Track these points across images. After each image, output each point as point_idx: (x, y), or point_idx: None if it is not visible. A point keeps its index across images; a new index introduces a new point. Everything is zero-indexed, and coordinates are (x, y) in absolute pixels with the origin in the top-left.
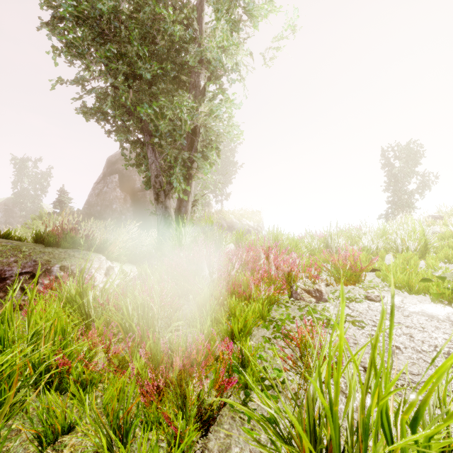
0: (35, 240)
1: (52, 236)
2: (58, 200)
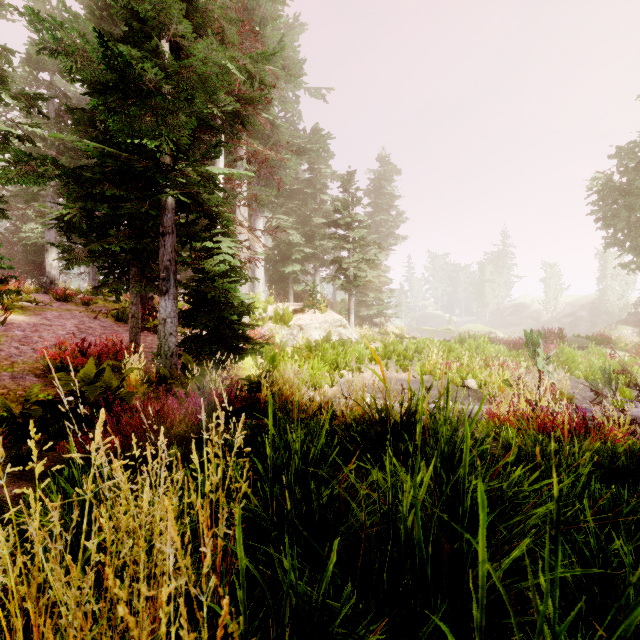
0: (587, 338)
1: (593, 337)
2: (639, 300)
